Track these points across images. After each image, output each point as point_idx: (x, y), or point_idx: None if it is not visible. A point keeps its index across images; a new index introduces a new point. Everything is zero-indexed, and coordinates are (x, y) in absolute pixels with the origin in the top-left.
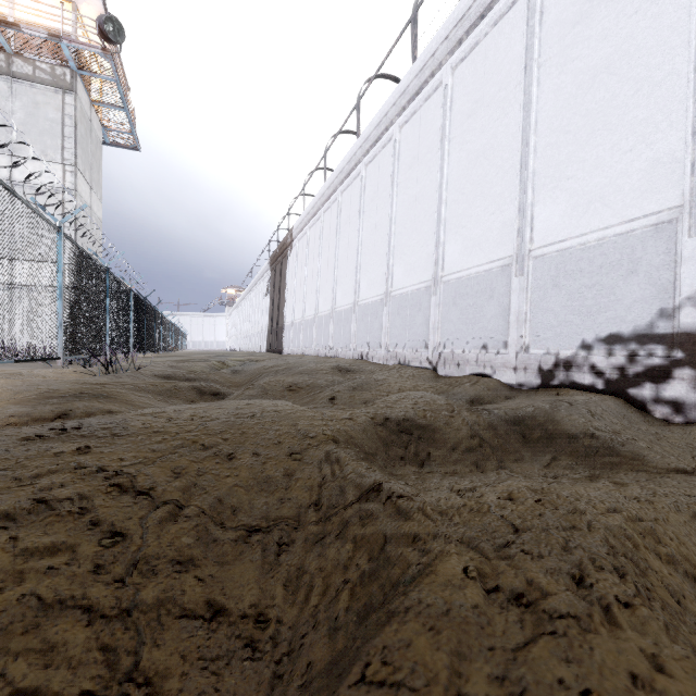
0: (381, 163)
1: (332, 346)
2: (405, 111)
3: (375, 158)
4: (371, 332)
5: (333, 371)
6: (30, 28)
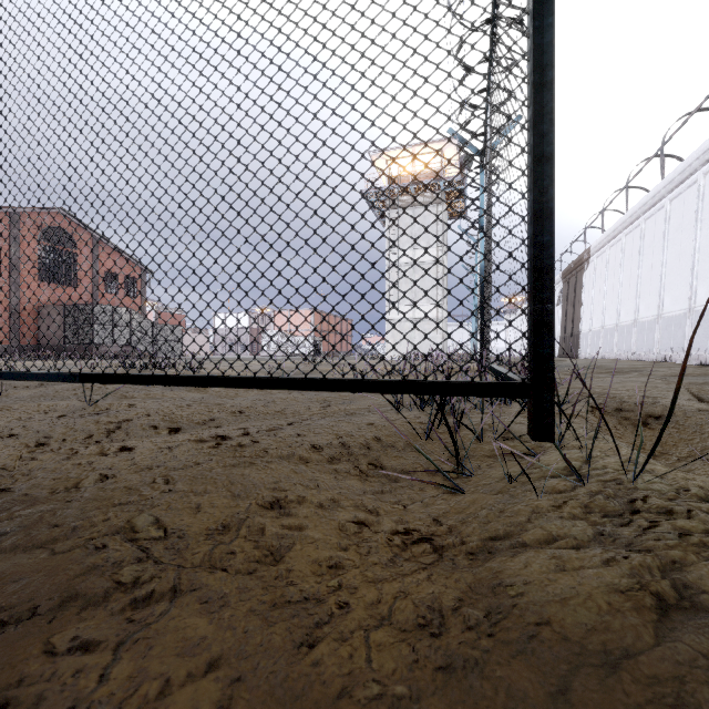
0: (685, 201)
1: (634, 351)
2: (708, 163)
3: (680, 195)
4: (674, 339)
5: (635, 367)
6: (427, 180)
